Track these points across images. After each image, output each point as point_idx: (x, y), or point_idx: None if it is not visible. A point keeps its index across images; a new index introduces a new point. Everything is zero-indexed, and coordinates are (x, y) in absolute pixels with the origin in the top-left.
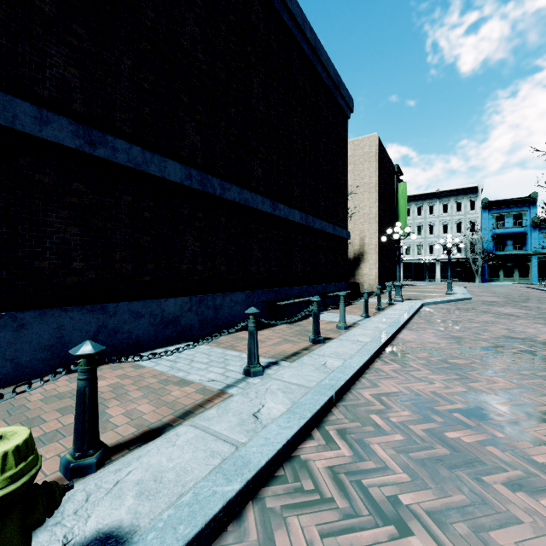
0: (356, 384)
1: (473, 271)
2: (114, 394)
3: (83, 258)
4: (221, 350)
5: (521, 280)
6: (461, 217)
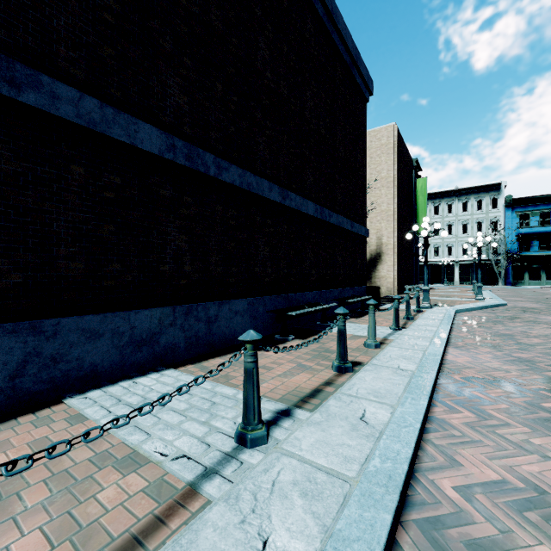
0: (420, 457)
1: (495, 274)
2: (0, 492)
3: (1, 252)
4: (209, 384)
5: (549, 283)
6: (483, 216)
